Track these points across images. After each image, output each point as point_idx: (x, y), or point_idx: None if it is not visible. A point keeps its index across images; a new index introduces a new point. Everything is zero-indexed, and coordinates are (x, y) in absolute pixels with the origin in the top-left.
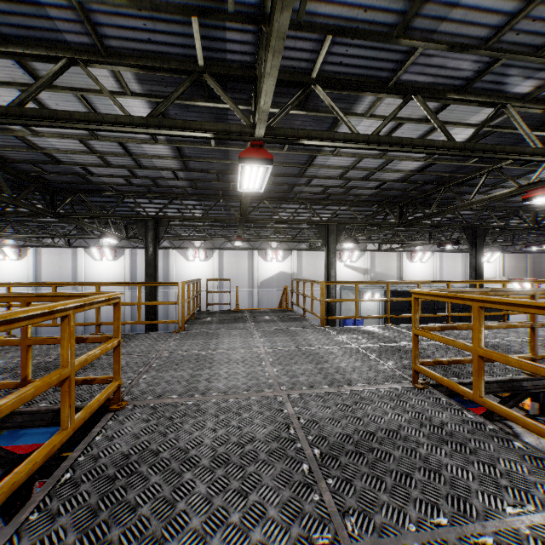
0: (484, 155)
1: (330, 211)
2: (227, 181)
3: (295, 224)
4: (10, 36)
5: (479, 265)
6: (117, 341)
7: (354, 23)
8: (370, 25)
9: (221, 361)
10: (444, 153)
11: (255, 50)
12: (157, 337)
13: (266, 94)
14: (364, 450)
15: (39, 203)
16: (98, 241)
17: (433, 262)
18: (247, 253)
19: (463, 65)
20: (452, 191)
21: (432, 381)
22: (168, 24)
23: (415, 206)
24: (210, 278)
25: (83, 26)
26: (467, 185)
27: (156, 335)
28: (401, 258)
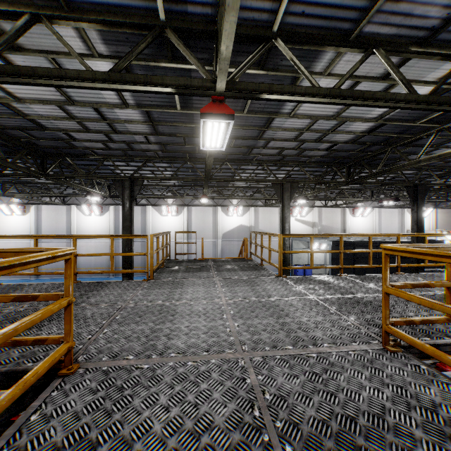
0: (447, 108)
1: (284, 172)
2: (193, 145)
3: (252, 184)
4: None
5: (420, 219)
6: (66, 301)
7: None
8: None
9: (183, 313)
10: (406, 107)
11: (215, 1)
12: (127, 286)
13: (226, 35)
14: (348, 448)
15: (32, 165)
16: (87, 199)
17: (373, 217)
18: (212, 209)
19: (431, 12)
20: (399, 151)
21: (402, 342)
22: None
23: (362, 166)
24: (181, 230)
25: None
26: (412, 145)
27: (126, 284)
28: (345, 213)
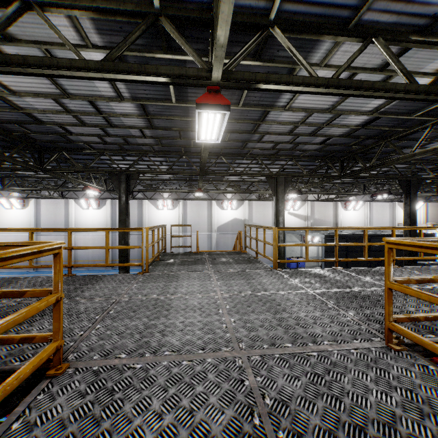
0: None
1: (278, 166)
2: (188, 139)
3: (247, 178)
4: None
5: (413, 212)
6: (55, 298)
7: None
8: None
9: (178, 308)
10: (406, 97)
11: None
12: (122, 279)
13: (223, 19)
14: None
15: (29, 160)
16: (85, 193)
17: (365, 210)
18: (206, 203)
19: None
20: (393, 144)
21: (406, 339)
22: None
23: (355, 160)
24: (176, 223)
25: None
26: (406, 139)
27: (121, 277)
28: (337, 207)
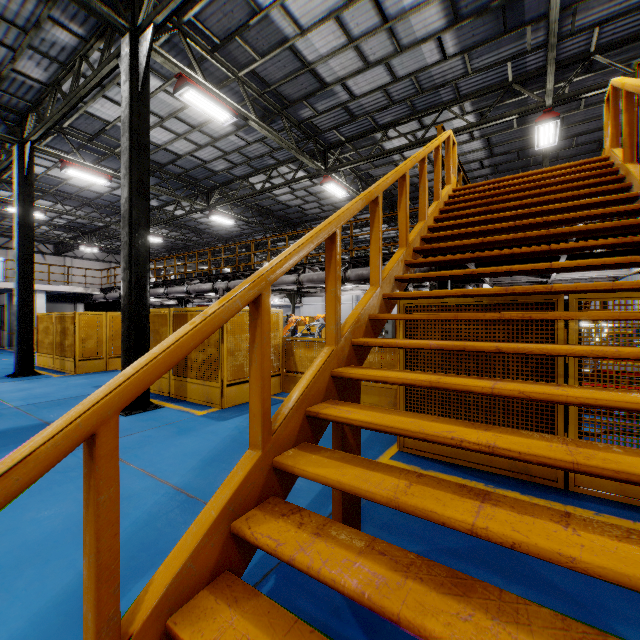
0: None
1: None
2: (527, 157)
3: None
4: (420, 110)
5: None
6: None
7: (613, 14)
8: (626, 9)
9: None
10: None
11: (545, 58)
12: None
13: (549, 82)
14: None
15: None
16: None
17: None
18: None
19: None
20: None
21: None
22: (494, 71)
23: None
24: None
25: (453, 91)
26: None
27: None
28: None
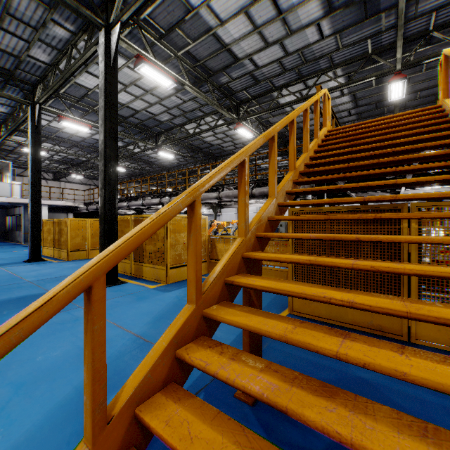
0: None
1: None
2: (382, 107)
3: None
4: (305, 75)
5: None
6: None
7: (446, 2)
8: None
9: None
10: None
11: (395, 36)
12: None
13: (398, 53)
14: None
15: None
16: None
17: None
18: None
19: None
20: None
21: None
22: (358, 46)
23: None
24: None
25: (328, 61)
26: None
27: None
28: None
